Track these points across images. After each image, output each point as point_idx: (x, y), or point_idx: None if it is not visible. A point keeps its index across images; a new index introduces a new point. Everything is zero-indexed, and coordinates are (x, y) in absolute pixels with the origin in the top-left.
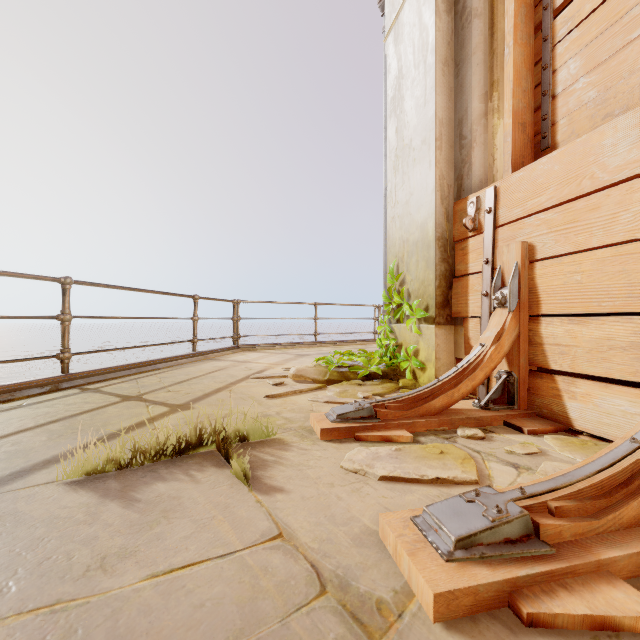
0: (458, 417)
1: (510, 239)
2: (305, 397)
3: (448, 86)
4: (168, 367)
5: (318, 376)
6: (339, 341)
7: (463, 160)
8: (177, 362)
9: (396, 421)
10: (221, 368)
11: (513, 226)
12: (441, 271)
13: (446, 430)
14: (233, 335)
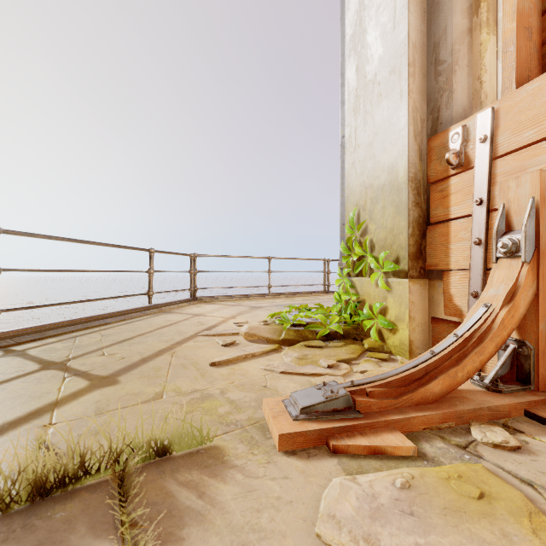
0: (467, 407)
1: (517, 171)
2: (258, 364)
3: (421, 6)
4: (118, 321)
5: (272, 335)
6: (291, 293)
7: (440, 88)
8: (129, 316)
9: (384, 416)
10: (172, 323)
11: (522, 154)
12: (414, 217)
13: (453, 427)
14: (190, 287)
